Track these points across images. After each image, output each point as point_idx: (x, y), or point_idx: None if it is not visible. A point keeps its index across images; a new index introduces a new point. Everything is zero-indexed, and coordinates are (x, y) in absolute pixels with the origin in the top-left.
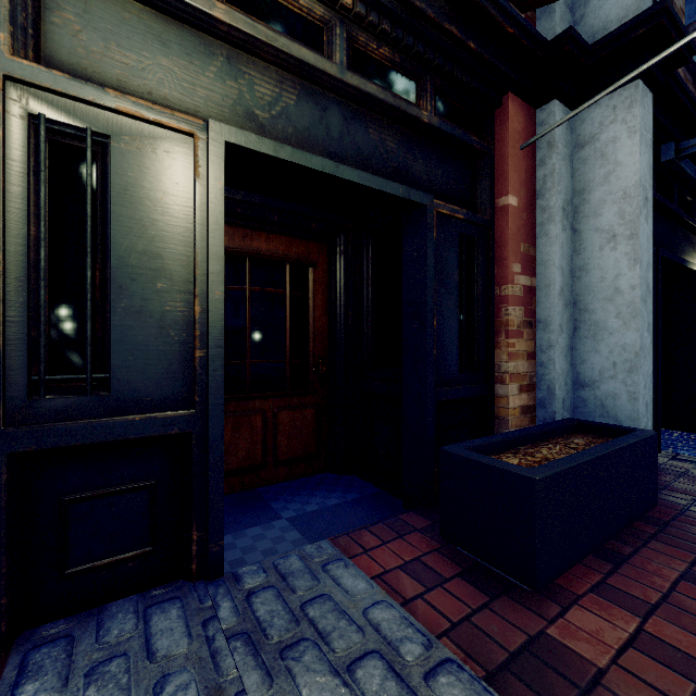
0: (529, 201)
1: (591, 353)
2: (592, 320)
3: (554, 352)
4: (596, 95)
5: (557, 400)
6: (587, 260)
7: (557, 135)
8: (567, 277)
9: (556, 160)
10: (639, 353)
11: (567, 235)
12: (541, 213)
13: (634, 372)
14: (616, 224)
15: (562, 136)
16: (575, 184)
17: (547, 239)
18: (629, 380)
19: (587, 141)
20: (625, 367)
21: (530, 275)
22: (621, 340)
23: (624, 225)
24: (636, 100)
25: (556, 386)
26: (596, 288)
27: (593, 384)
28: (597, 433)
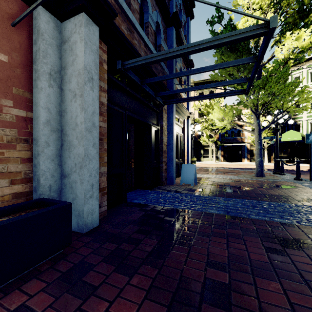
0: (24, 63)
1: (68, 159)
2: (68, 140)
3: (39, 158)
4: (69, 15)
5: (42, 187)
6: (66, 106)
7: (42, 28)
8: (54, 115)
9: (41, 42)
10: (84, 158)
11: (54, 90)
12: (35, 73)
13: (82, 168)
14: (76, 88)
15: (49, 31)
16: (62, 63)
17: (37, 89)
18: (80, 172)
19: (66, 40)
20: (79, 165)
21: (25, 110)
22: (78, 151)
23: (79, 89)
24: (83, 23)
25: (41, 178)
26: (69, 122)
27: (68, 175)
28: (47, 206)
